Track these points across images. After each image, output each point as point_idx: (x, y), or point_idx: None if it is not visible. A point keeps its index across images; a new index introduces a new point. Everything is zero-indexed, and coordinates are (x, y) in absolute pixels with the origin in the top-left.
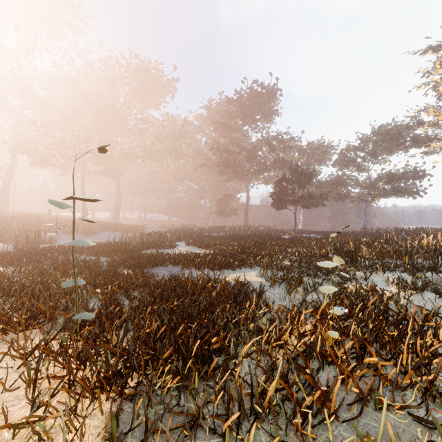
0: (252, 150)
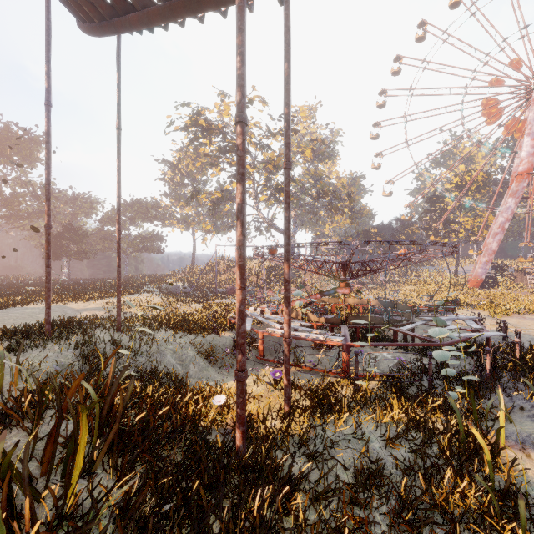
0: (11, 195)
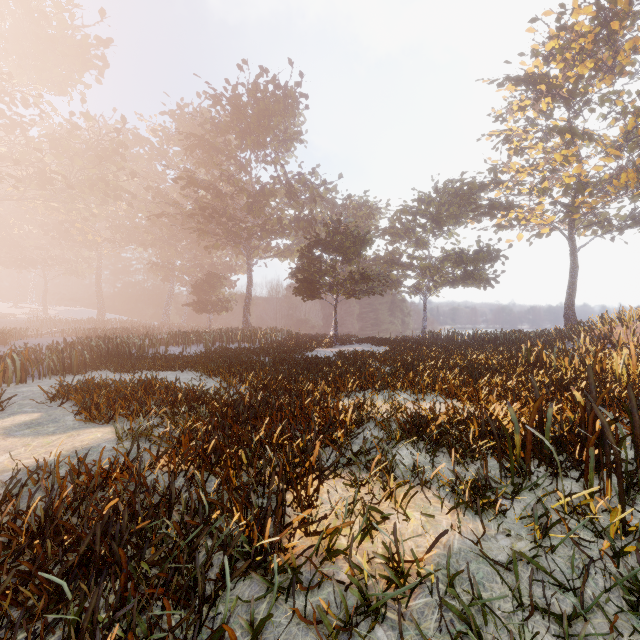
0: (257, 192)
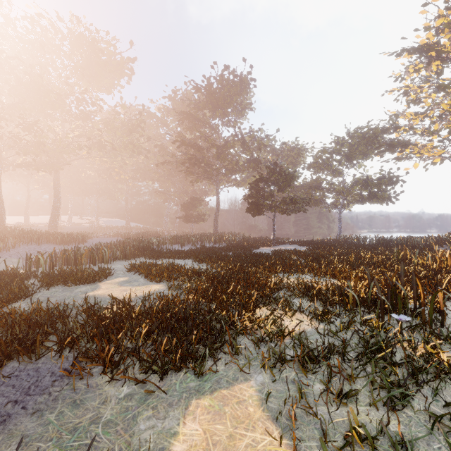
0: (223, 146)
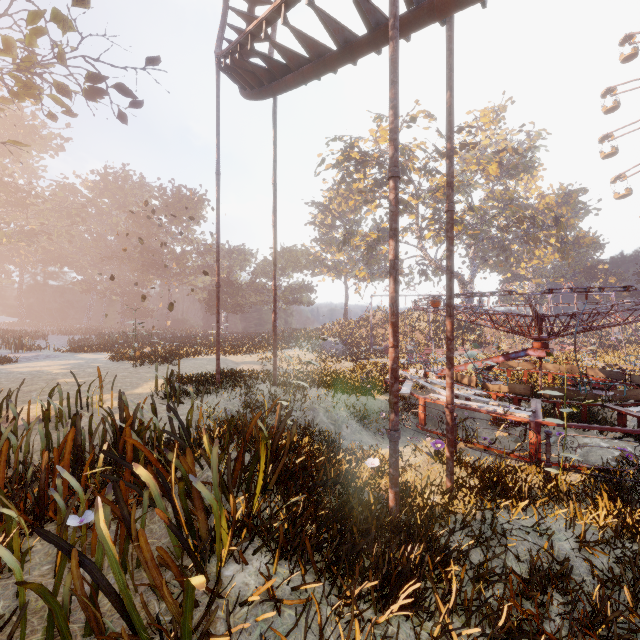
0: (181, 253)
